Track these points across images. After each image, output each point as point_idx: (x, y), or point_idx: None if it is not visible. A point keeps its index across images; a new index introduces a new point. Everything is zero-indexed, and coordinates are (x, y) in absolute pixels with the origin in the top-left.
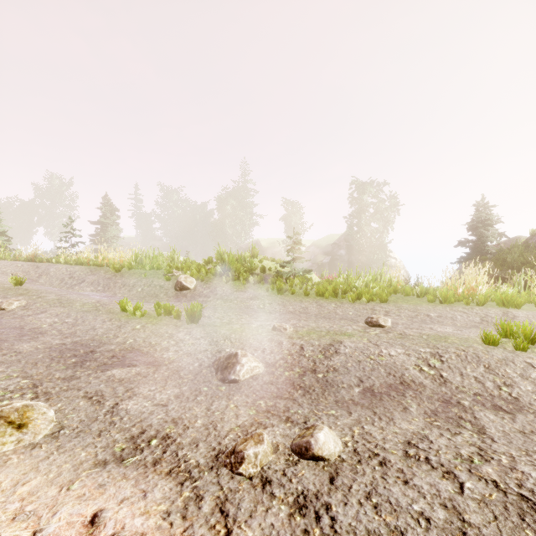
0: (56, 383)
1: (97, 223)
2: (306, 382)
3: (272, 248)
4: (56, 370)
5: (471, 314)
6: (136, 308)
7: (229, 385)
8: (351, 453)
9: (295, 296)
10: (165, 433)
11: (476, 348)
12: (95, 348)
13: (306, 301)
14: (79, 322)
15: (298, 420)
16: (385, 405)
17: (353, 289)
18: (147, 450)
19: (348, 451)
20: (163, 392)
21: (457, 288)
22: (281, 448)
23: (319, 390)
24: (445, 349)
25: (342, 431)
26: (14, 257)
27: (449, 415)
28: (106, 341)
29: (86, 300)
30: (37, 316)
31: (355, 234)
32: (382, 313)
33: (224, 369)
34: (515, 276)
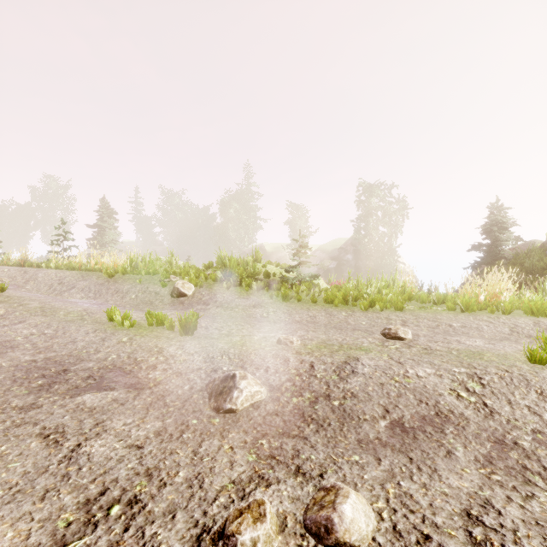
0: (9, 415)
1: (94, 226)
2: (318, 412)
3: (277, 253)
4: (15, 396)
5: (498, 324)
6: (125, 318)
7: (224, 416)
8: (390, 533)
9: (301, 304)
10: (133, 494)
11: (521, 368)
12: (69, 366)
13: (314, 309)
14: (59, 334)
15: (312, 472)
16: (422, 447)
17: (365, 296)
18: (103, 525)
19: (386, 530)
20: (141, 426)
21: (479, 295)
22: (291, 523)
23: (336, 424)
24: (484, 369)
25: (371, 491)
26: (2, 262)
27: (508, 464)
28: (85, 357)
29: (72, 308)
30: (13, 326)
31: (362, 238)
32: (398, 323)
33: (219, 395)
34: (537, 282)
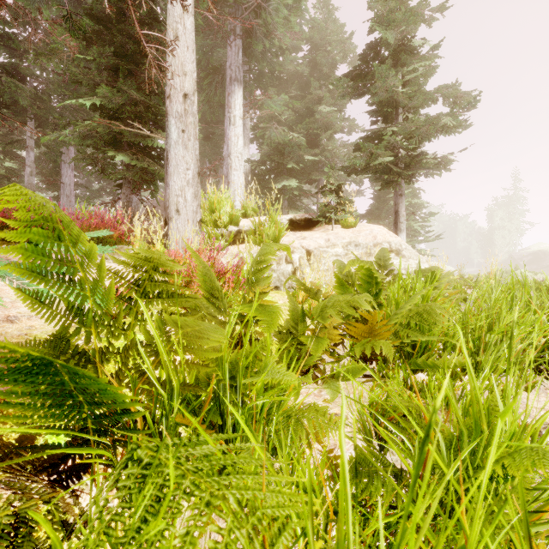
0: None
1: None
2: None
3: None
4: None
5: None
6: None
7: None
8: None
9: None
10: None
11: None
12: None
13: None
14: None
15: None
16: None
17: None
18: None
19: None
20: None
21: None
22: None
23: None
24: None
25: None
26: None
27: None
28: None
29: None
30: None
31: None
32: None
33: None
34: None
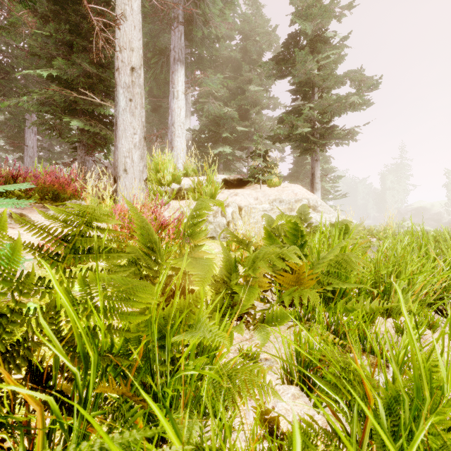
0: None
1: None
2: None
3: (430, 210)
4: None
5: None
6: None
7: None
8: None
9: None
10: None
11: None
12: None
13: None
14: None
15: None
16: None
17: None
18: None
19: None
20: None
21: None
22: None
23: None
24: None
25: None
26: None
27: None
28: None
29: None
30: None
31: None
32: None
33: None
34: None
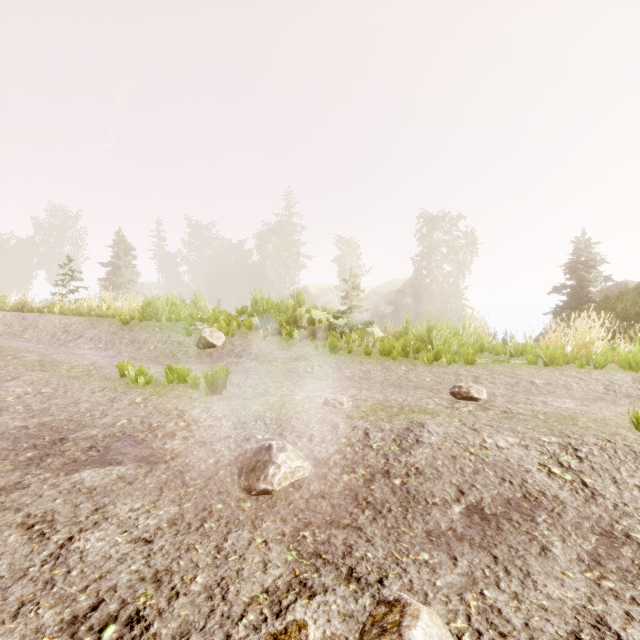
0: None
1: (108, 264)
2: (375, 493)
3: (323, 296)
4: None
5: (589, 381)
6: (139, 373)
7: (257, 499)
8: None
9: (352, 356)
10: (135, 608)
11: (625, 437)
12: (67, 434)
13: (368, 362)
14: (60, 393)
15: (368, 576)
16: (509, 541)
17: (429, 347)
18: None
19: None
20: (152, 513)
21: (565, 345)
22: None
23: (398, 510)
24: (580, 438)
25: (447, 604)
26: None
27: (621, 564)
28: (88, 422)
29: (77, 361)
30: (4, 384)
31: (424, 278)
32: (470, 379)
33: (251, 471)
34: (632, 330)
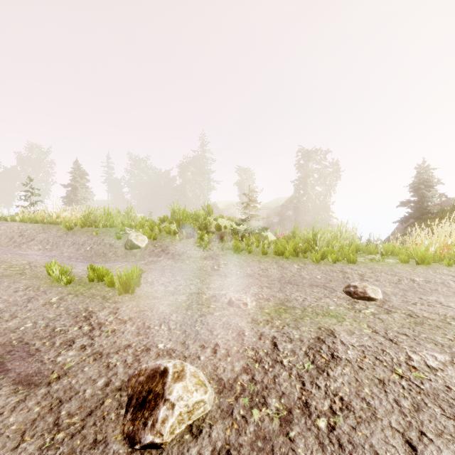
0: None
1: (68, 186)
2: (298, 448)
3: (227, 209)
4: None
5: None
6: (62, 273)
7: None
8: None
9: (252, 256)
10: None
11: None
12: None
13: (265, 261)
14: None
15: None
16: None
17: (316, 248)
18: None
19: None
20: None
21: (429, 247)
22: None
23: None
24: None
25: None
26: None
27: None
28: None
29: (17, 261)
30: None
31: (301, 196)
32: (356, 277)
33: (139, 407)
34: None
